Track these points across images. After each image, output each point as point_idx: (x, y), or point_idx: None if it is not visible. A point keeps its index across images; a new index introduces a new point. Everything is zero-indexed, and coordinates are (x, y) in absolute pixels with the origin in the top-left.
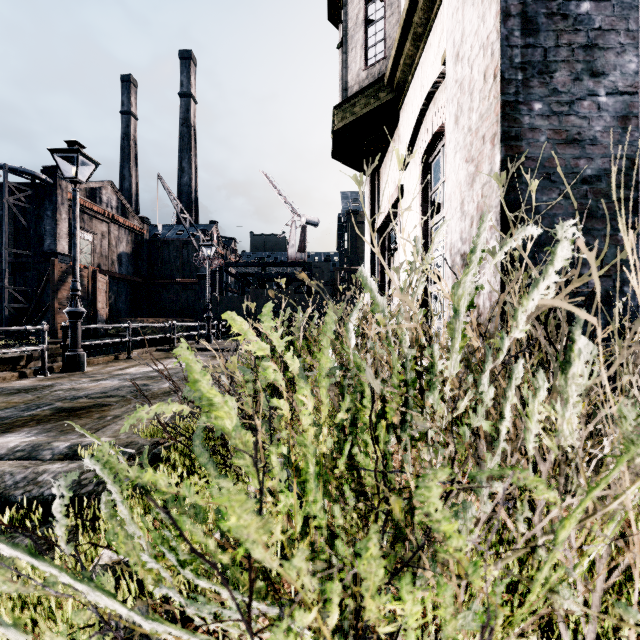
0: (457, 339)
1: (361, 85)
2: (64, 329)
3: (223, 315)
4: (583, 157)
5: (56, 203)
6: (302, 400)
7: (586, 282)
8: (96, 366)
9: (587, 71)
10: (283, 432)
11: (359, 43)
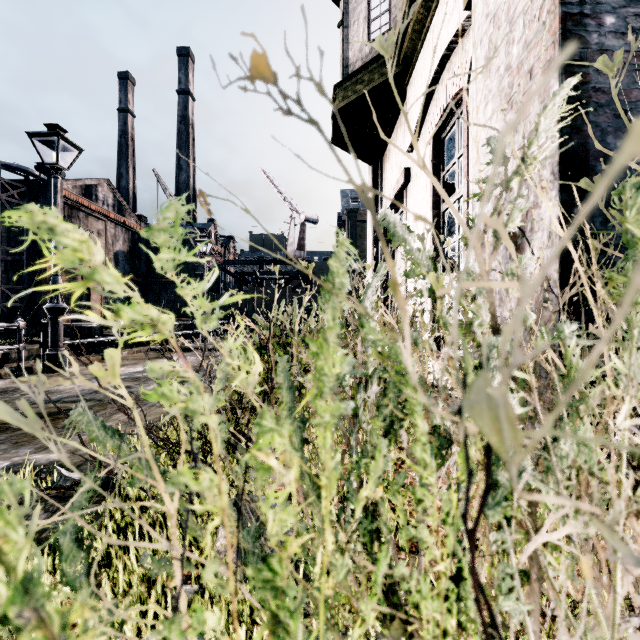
0: None
1: (364, 61)
2: (44, 327)
3: (9, 213)
4: None
5: (50, 200)
6: (268, 465)
7: None
8: (80, 366)
9: None
10: (207, 568)
11: (362, 15)
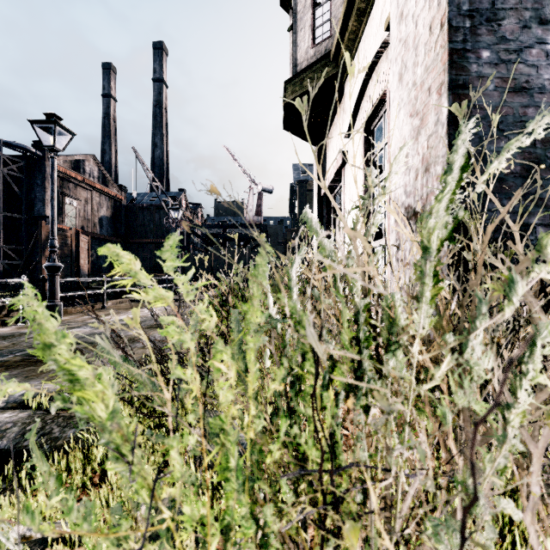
0: (428, 285)
1: (309, 62)
2: (43, 282)
3: (100, 249)
4: (531, 105)
5: (45, 173)
6: (219, 368)
7: (534, 232)
8: (73, 315)
9: (535, 19)
10: (190, 415)
11: (307, 24)
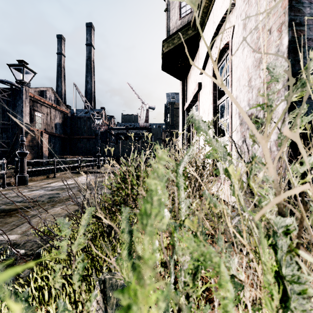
0: None
1: (178, 28)
2: (16, 162)
3: None
4: None
5: None
6: None
7: None
8: (35, 182)
9: None
10: None
11: (176, 5)
